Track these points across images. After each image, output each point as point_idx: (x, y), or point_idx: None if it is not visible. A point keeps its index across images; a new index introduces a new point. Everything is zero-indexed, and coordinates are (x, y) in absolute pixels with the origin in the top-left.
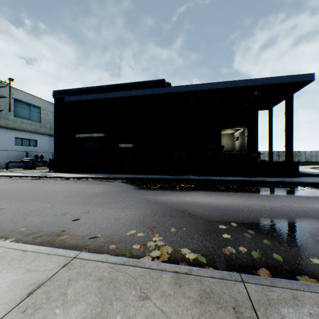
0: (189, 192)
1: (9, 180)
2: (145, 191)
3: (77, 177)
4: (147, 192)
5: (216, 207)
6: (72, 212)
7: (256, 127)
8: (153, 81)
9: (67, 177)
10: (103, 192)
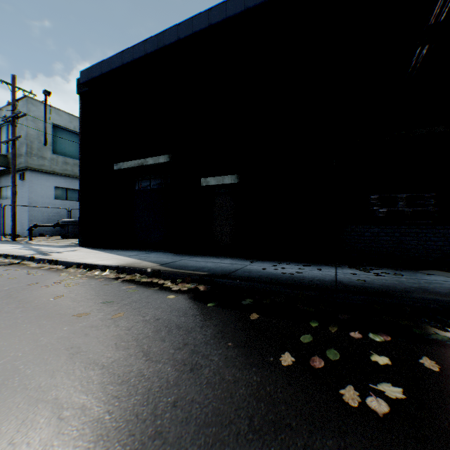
0: None
1: None
2: None
3: (86, 264)
4: None
5: None
6: None
7: None
8: None
9: (67, 263)
10: None
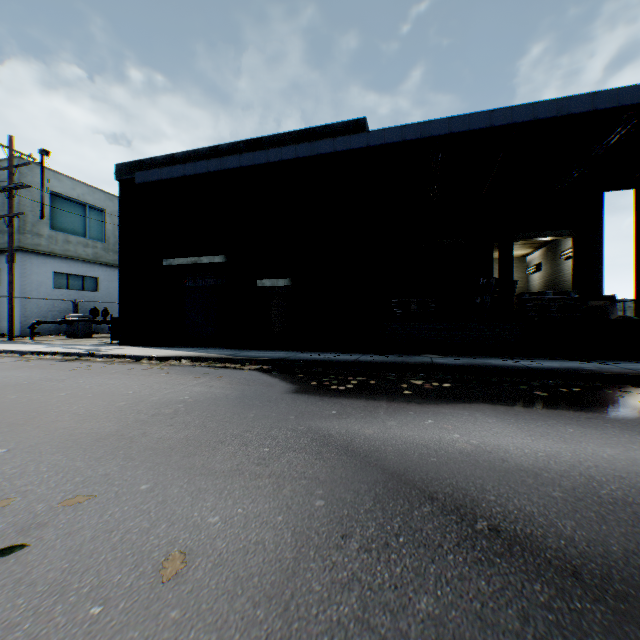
0: (445, 408)
1: (12, 361)
2: (315, 401)
3: (158, 357)
4: (321, 403)
5: (588, 488)
6: (37, 492)
7: (599, 234)
8: (337, 125)
9: (136, 357)
10: (198, 402)
